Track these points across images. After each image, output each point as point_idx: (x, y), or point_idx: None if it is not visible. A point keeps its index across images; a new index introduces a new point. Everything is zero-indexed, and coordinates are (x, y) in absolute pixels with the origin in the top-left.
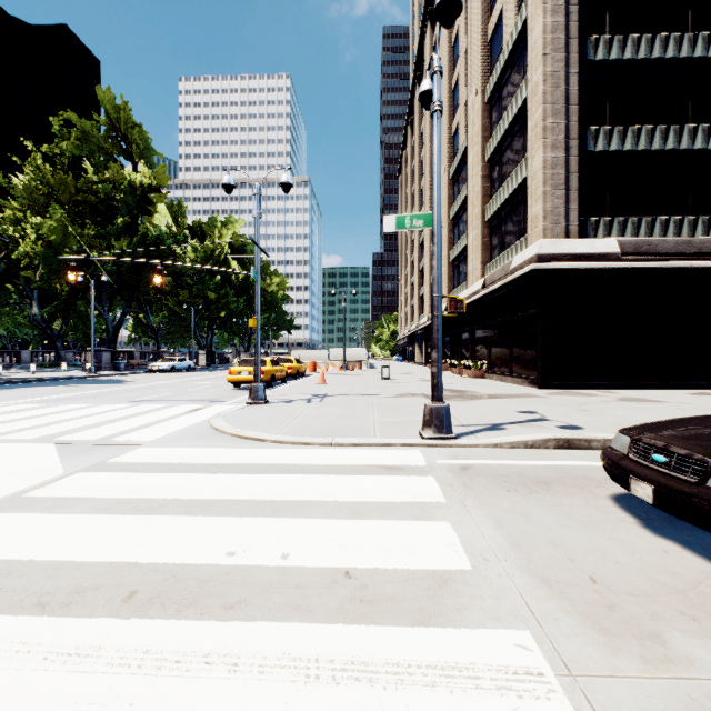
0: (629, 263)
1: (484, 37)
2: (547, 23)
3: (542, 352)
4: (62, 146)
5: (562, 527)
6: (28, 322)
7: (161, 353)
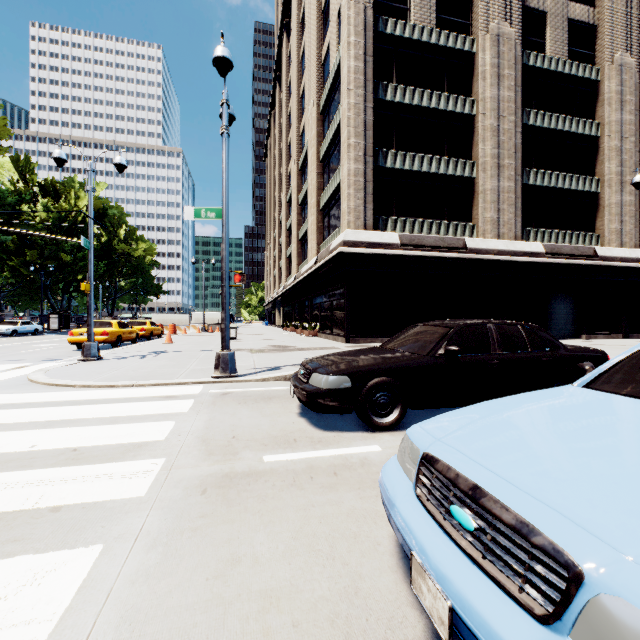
0: (405, 252)
1: (319, 60)
2: (351, 66)
3: (348, 315)
4: None
5: (250, 417)
6: None
7: (2, 317)
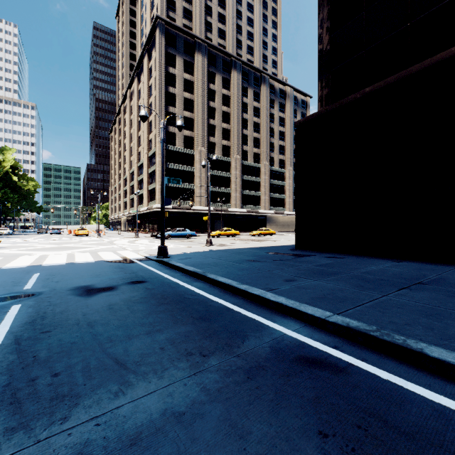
0: (173, 210)
1: (148, 139)
2: (159, 160)
3: (158, 227)
4: None
5: (146, 238)
6: None
7: None
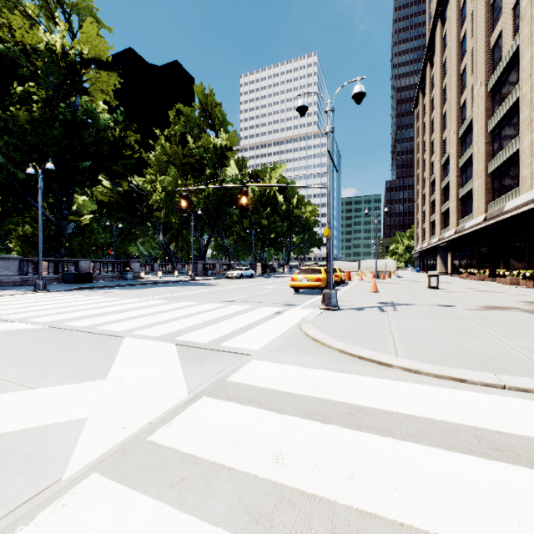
0: None
1: None
2: None
3: None
4: (175, 128)
5: None
6: (157, 245)
7: (232, 265)
